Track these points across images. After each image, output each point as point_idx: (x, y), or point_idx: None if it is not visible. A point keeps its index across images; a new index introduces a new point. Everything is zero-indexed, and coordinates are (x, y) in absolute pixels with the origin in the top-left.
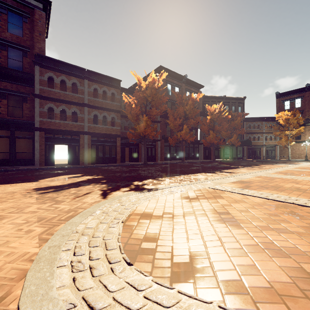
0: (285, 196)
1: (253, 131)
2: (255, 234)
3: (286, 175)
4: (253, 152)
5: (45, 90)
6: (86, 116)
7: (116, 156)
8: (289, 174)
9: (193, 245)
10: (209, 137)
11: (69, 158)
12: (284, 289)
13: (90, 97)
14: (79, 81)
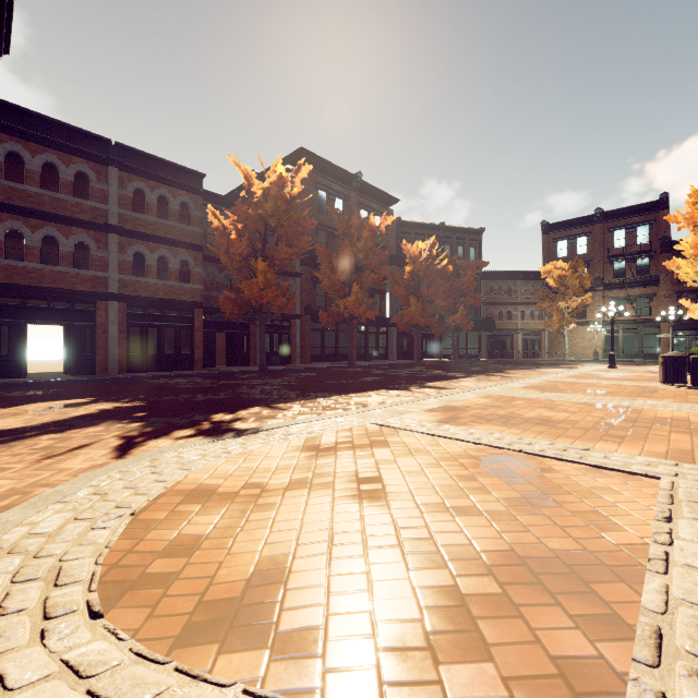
0: (512, 438)
1: (498, 301)
2: (409, 521)
3: (542, 391)
4: (499, 344)
5: None
6: (115, 255)
7: (191, 353)
8: (550, 389)
9: (273, 556)
10: (409, 312)
11: (67, 357)
12: (401, 635)
13: (124, 209)
14: (94, 168)
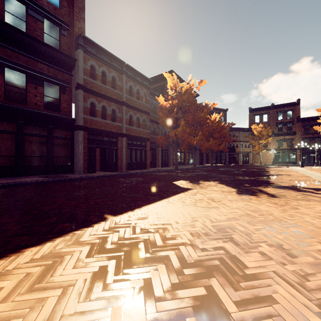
0: None
1: (233, 140)
2: None
3: None
4: (232, 158)
5: (87, 81)
6: (124, 115)
7: (145, 161)
8: None
9: None
10: (210, 144)
11: (102, 163)
12: None
13: (126, 94)
14: (117, 75)
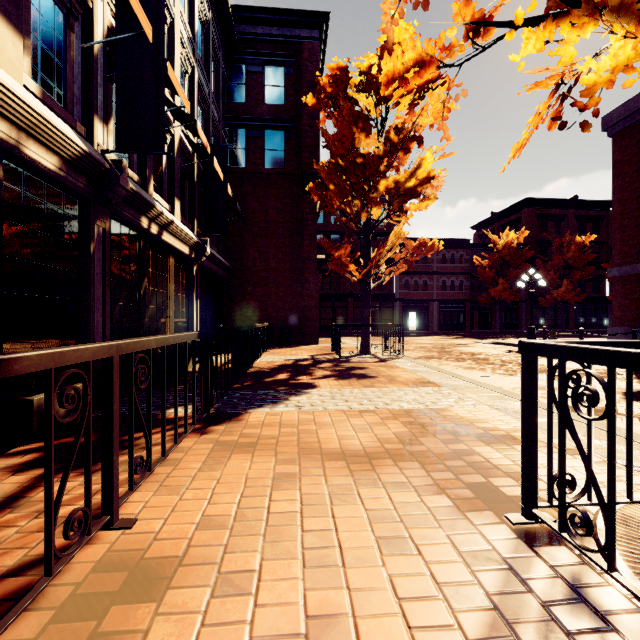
0: None
1: None
2: None
3: None
4: None
5: None
6: (435, 283)
7: (464, 323)
8: None
9: None
10: None
11: (417, 324)
12: None
13: (438, 264)
14: None
